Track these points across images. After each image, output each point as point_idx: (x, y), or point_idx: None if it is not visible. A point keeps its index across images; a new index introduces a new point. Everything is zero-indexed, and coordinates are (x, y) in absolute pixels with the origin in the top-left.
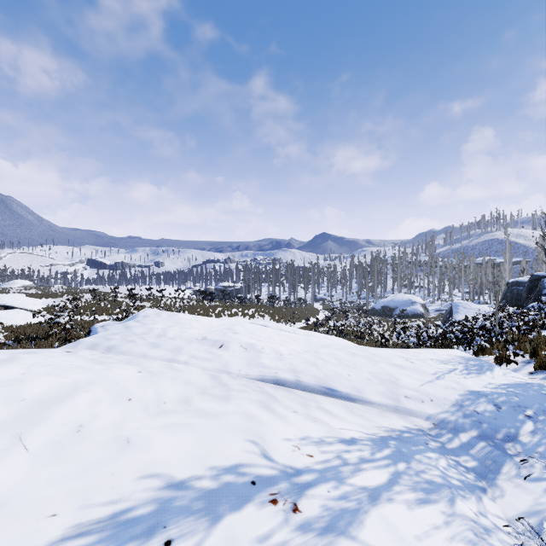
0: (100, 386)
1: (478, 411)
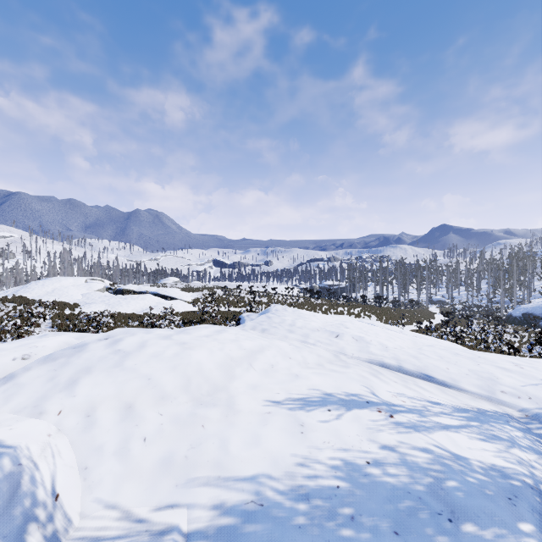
0: (273, 348)
1: None
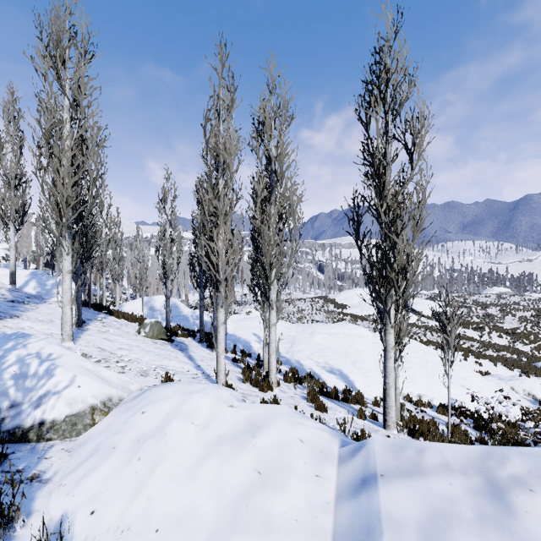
0: None
1: (291, 360)
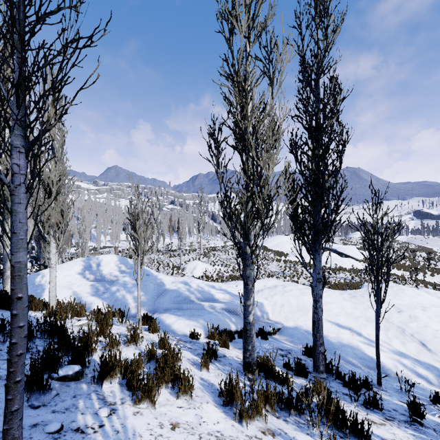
0: (339, 304)
1: None
